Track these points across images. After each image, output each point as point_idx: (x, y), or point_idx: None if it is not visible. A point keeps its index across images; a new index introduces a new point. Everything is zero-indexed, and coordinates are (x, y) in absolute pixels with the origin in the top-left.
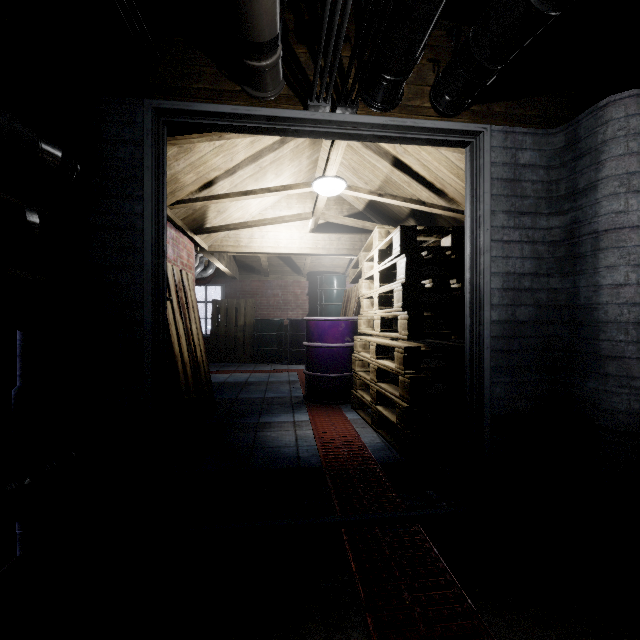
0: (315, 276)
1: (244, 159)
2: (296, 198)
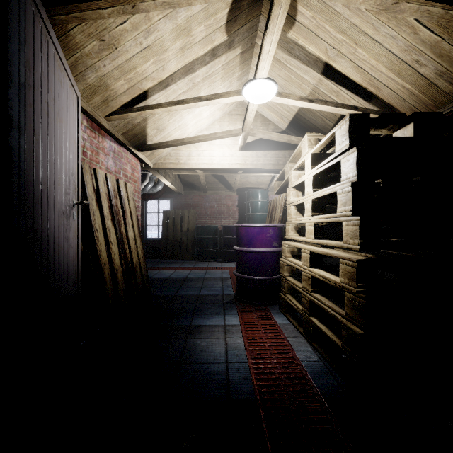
0: (243, 191)
1: (176, 70)
2: (227, 121)
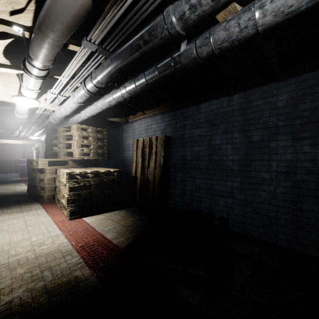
0: (25, 145)
1: None
2: None
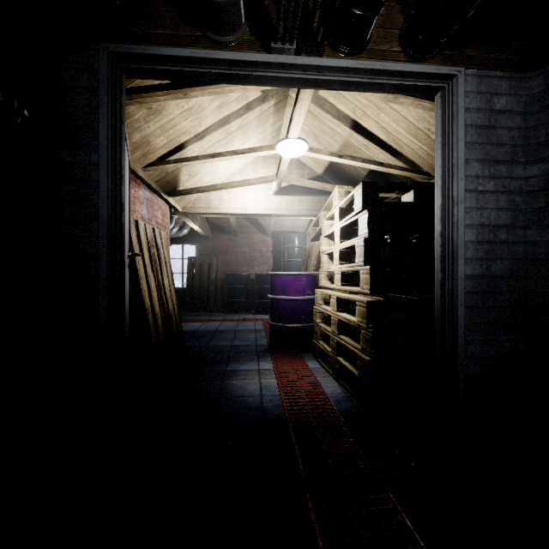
0: (278, 235)
1: (212, 124)
2: (261, 164)
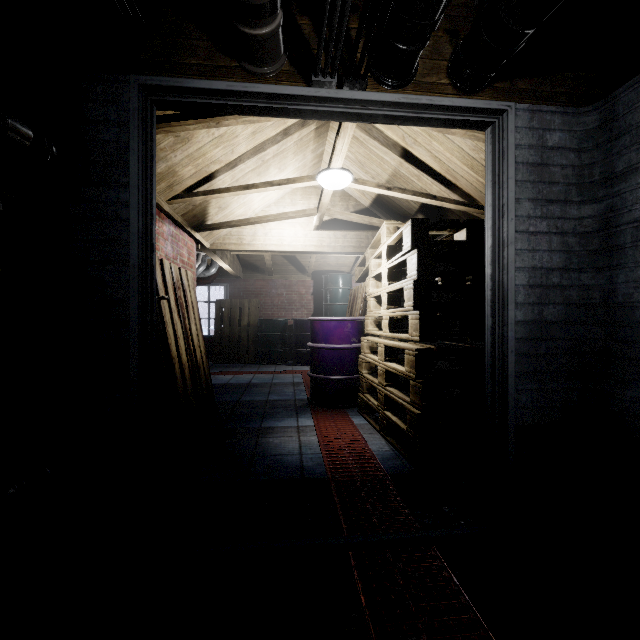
0: (320, 275)
1: (245, 151)
2: (300, 194)
